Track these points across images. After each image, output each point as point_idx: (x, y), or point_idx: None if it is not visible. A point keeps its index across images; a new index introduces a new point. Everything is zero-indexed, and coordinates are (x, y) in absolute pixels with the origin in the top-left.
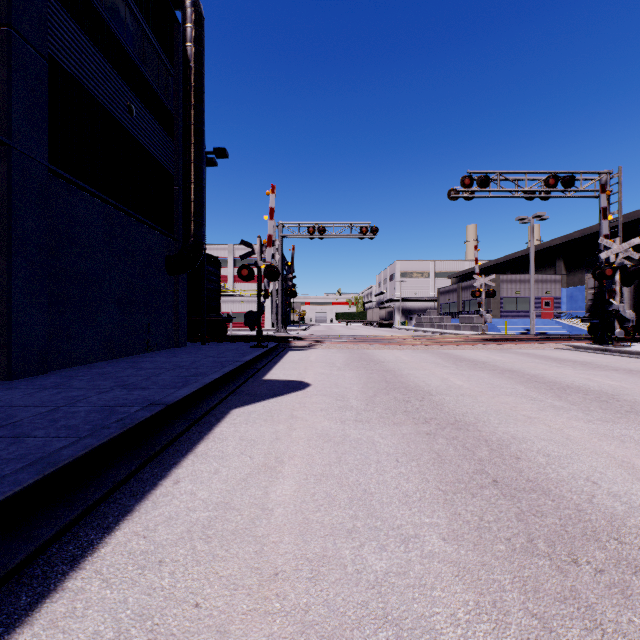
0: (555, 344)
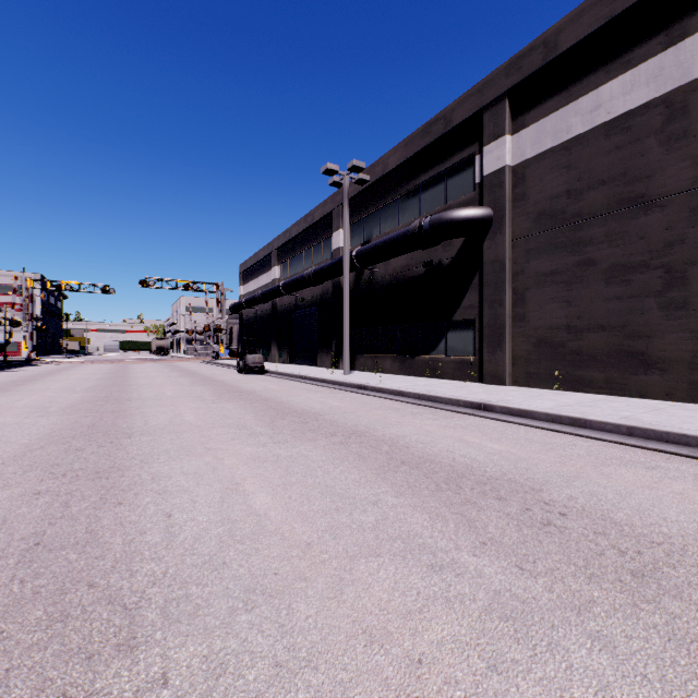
0: (199, 360)
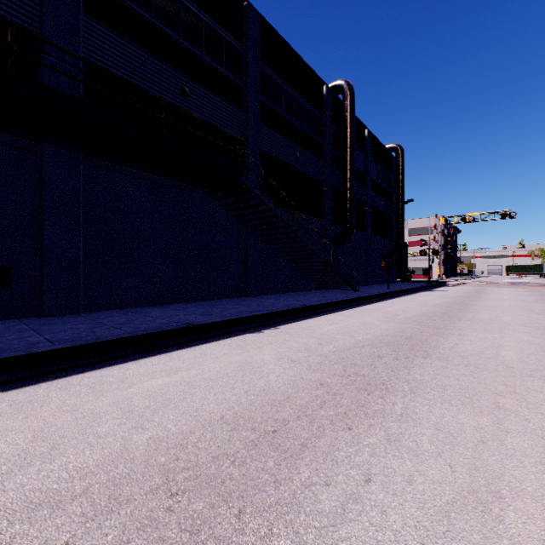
0: None
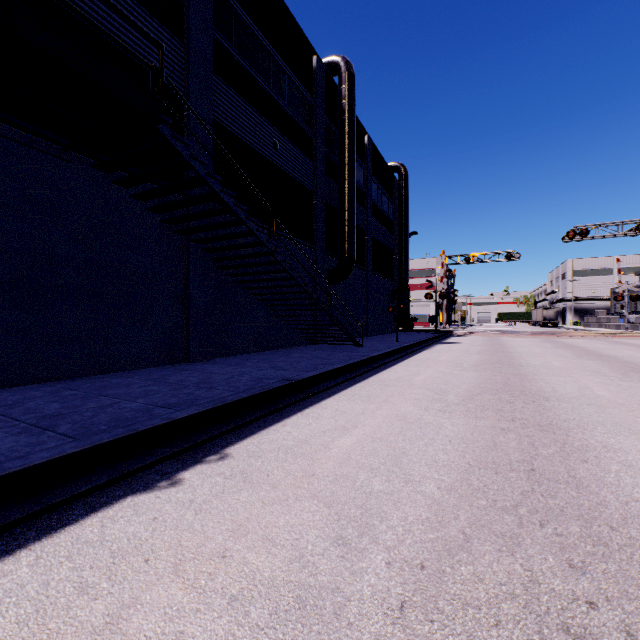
0: None
